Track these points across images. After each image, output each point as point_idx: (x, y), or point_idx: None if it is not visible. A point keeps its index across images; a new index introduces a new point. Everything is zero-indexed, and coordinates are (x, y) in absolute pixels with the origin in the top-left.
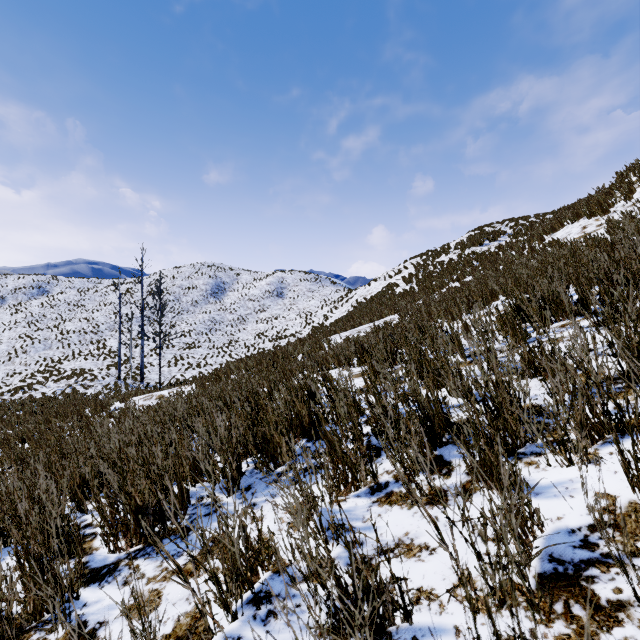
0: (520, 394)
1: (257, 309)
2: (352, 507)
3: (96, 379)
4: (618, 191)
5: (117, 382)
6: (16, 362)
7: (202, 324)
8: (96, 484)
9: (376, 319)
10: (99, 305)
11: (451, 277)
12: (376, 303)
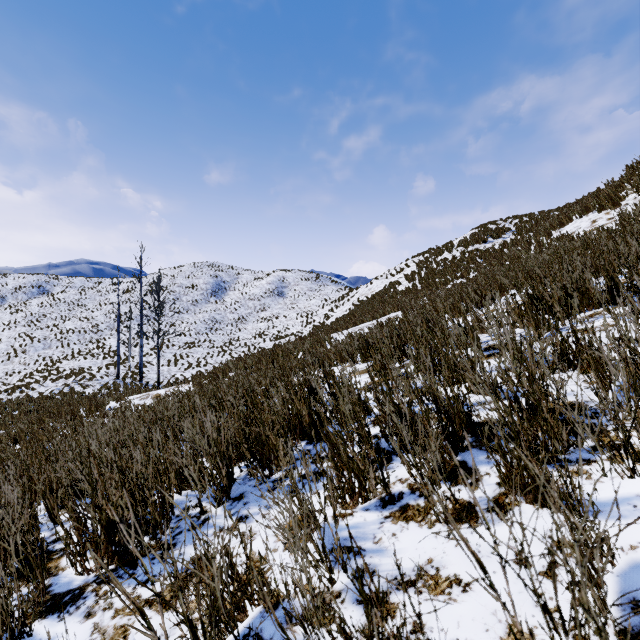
0: (553, 390)
1: (258, 308)
2: (360, 523)
3: (94, 378)
4: (629, 184)
5: (116, 381)
6: (15, 361)
7: (202, 323)
8: (60, 494)
9: (379, 316)
10: (99, 304)
11: (455, 274)
12: (378, 301)
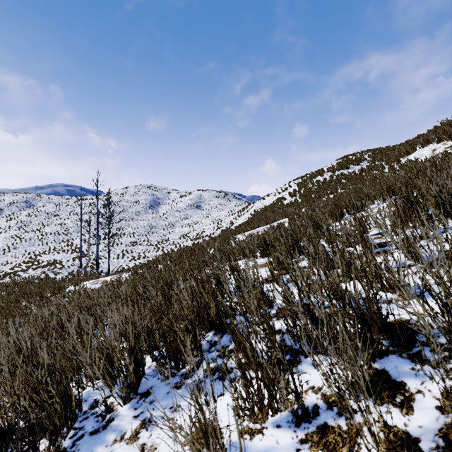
0: None
1: (182, 217)
2: (272, 448)
3: (64, 268)
4: None
5: (79, 270)
6: (8, 255)
7: (143, 228)
8: None
9: (271, 222)
10: (69, 214)
11: (326, 191)
12: (269, 211)
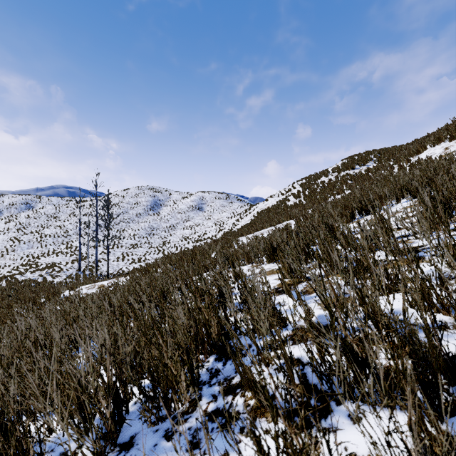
0: None
1: (184, 219)
2: None
3: (62, 271)
4: None
5: (77, 273)
6: (7, 258)
7: (143, 230)
8: None
9: (275, 224)
10: (69, 216)
11: (332, 192)
12: (273, 213)
